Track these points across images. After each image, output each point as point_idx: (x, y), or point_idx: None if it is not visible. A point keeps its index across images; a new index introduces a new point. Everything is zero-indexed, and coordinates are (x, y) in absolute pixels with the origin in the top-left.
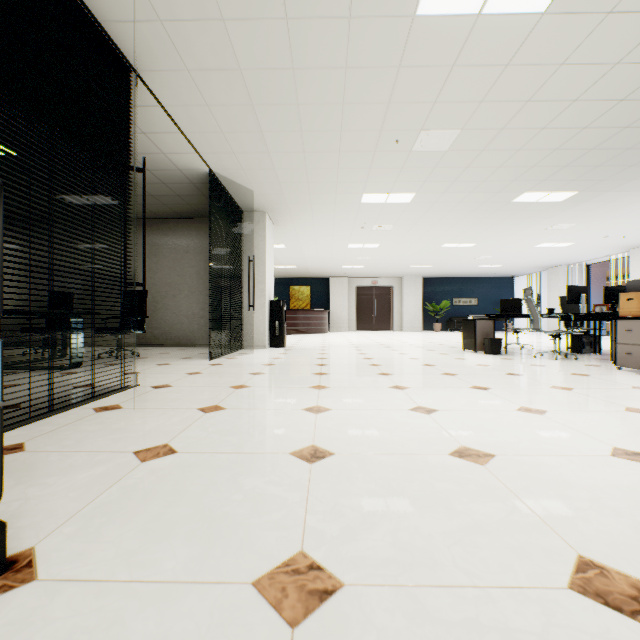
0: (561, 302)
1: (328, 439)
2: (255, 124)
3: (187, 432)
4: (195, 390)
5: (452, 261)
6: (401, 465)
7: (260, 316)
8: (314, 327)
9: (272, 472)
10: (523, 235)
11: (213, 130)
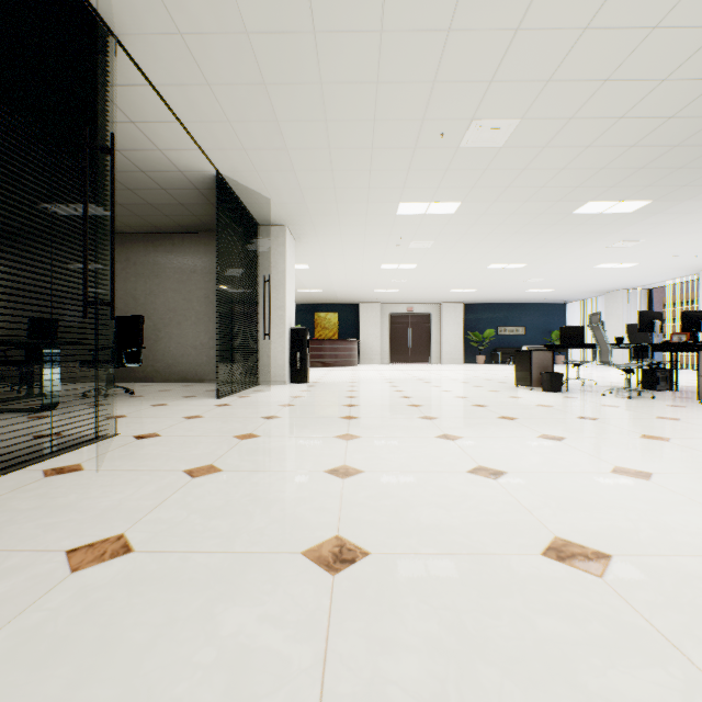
0: (628, 330)
1: (360, 524)
2: (269, 111)
3: (158, 512)
4: (188, 441)
5: (498, 284)
6: (473, 578)
7: (279, 347)
8: (342, 359)
9: (271, 594)
10: (581, 254)
11: (218, 119)
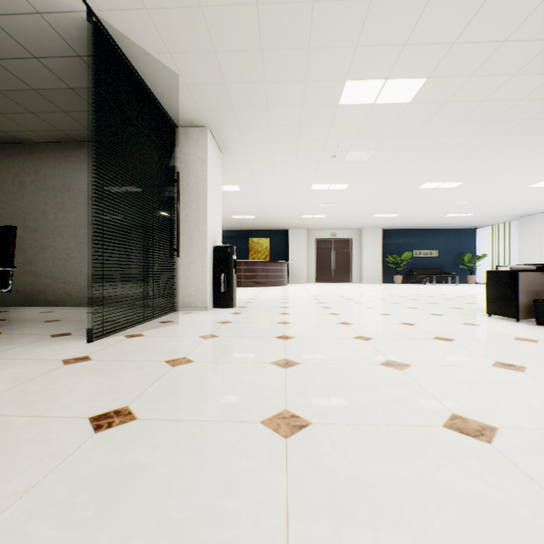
0: None
1: None
2: None
3: None
4: None
5: (422, 208)
6: None
7: (199, 267)
8: (273, 279)
9: None
10: (529, 168)
11: None
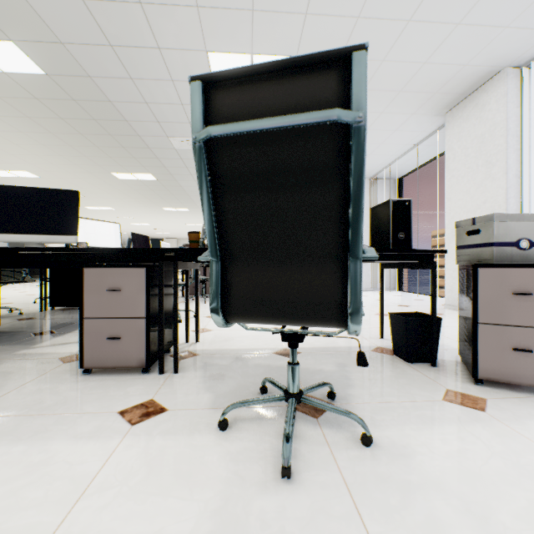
0: None
1: None
2: None
3: None
4: None
5: None
6: None
7: None
8: None
9: None
10: None
11: None
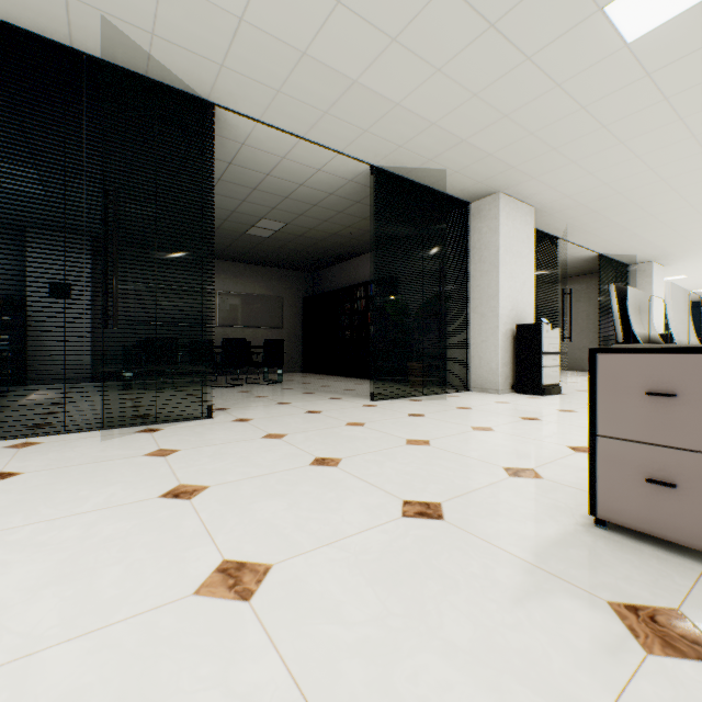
0: None
1: None
2: (630, 233)
3: None
4: None
5: None
6: None
7: None
8: None
9: None
10: None
11: (600, 241)
